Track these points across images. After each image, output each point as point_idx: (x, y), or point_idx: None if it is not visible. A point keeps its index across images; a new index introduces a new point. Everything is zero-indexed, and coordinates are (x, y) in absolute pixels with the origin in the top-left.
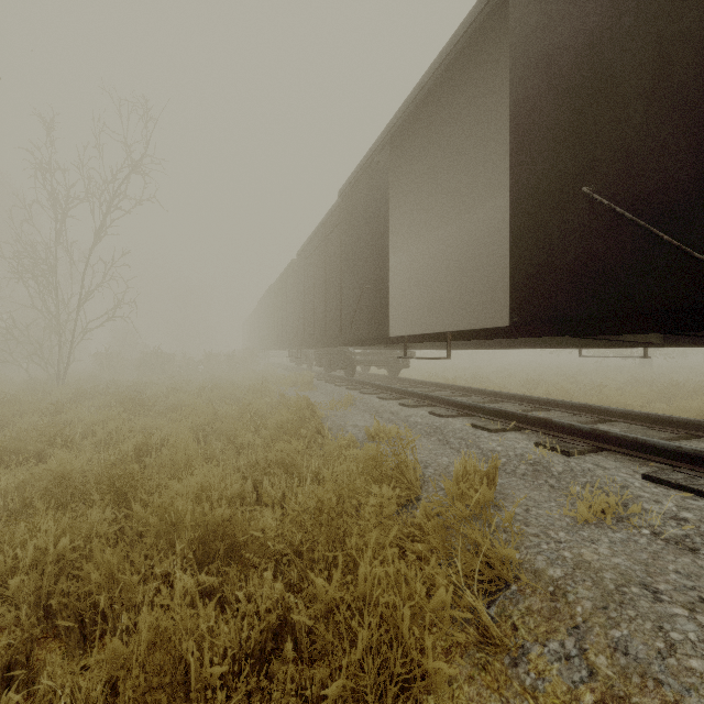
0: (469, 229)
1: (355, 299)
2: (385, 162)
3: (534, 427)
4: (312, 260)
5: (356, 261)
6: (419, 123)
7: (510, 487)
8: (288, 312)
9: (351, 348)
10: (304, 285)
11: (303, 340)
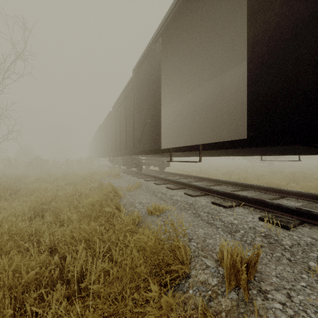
0: (200, 95)
1: (141, 129)
2: (158, 48)
3: (251, 204)
4: (119, 110)
5: (142, 107)
6: (178, 24)
7: (259, 262)
8: (108, 138)
9: (140, 156)
10: (115, 123)
11: (115, 152)
